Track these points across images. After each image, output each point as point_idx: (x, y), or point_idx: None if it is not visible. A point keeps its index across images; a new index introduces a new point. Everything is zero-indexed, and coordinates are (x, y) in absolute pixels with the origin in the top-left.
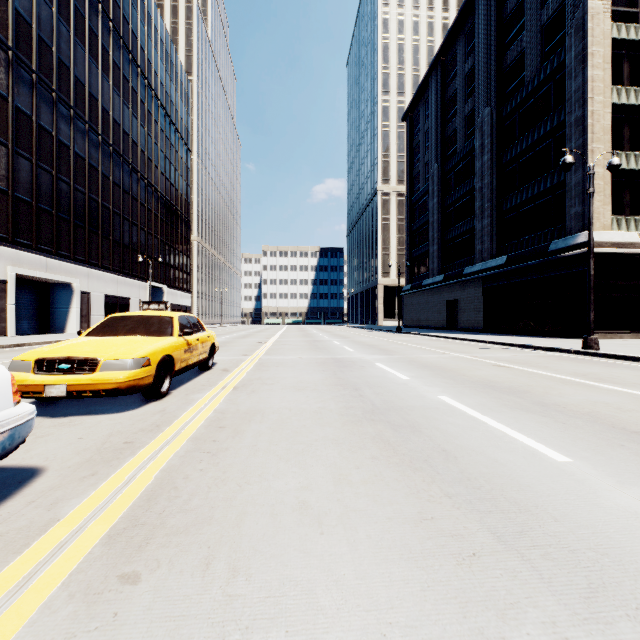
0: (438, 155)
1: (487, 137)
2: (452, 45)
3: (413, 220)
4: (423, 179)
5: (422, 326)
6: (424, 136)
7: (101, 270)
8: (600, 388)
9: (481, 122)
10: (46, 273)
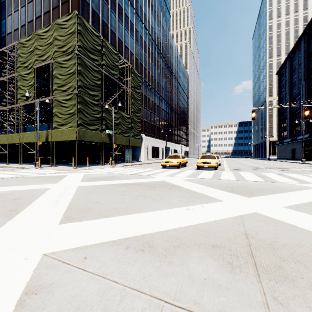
0: (289, 92)
1: (304, 92)
2: (294, 52)
3: (281, 115)
4: (284, 99)
5: (283, 158)
6: (285, 82)
7: (173, 143)
8: (275, 164)
9: (302, 86)
10: (167, 145)
